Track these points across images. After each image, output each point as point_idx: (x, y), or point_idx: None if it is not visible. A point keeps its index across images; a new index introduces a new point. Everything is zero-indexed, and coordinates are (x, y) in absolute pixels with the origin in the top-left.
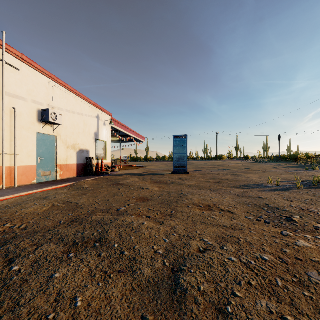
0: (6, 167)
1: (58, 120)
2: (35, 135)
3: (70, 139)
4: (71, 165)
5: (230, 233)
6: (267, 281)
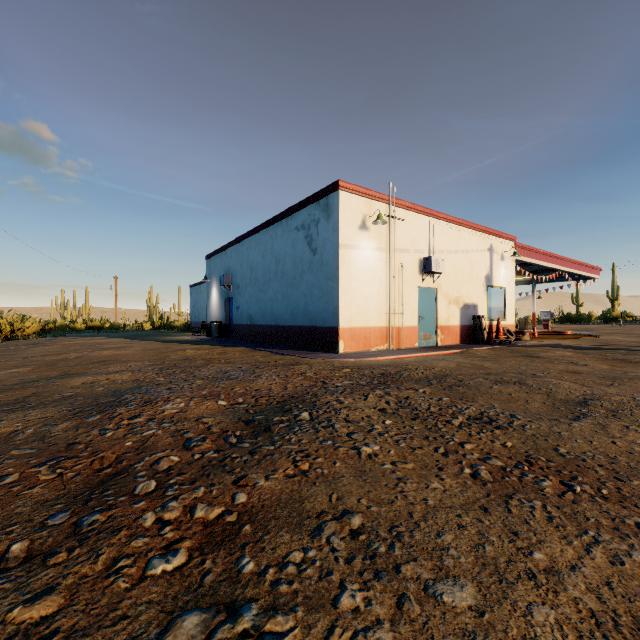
0: (395, 327)
1: (440, 268)
2: (416, 291)
3: (452, 290)
4: (453, 327)
5: None
6: None
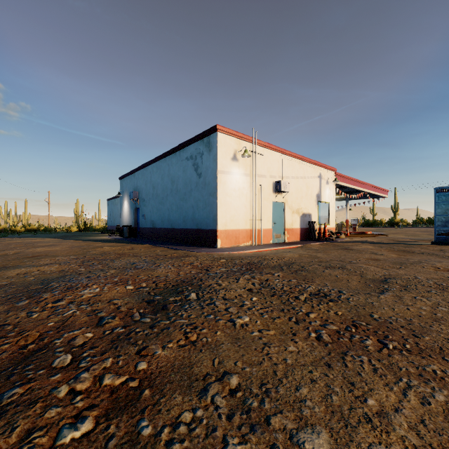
0: (256, 229)
1: (287, 188)
2: (271, 204)
3: (295, 204)
4: (295, 229)
5: (447, 279)
6: (443, 288)
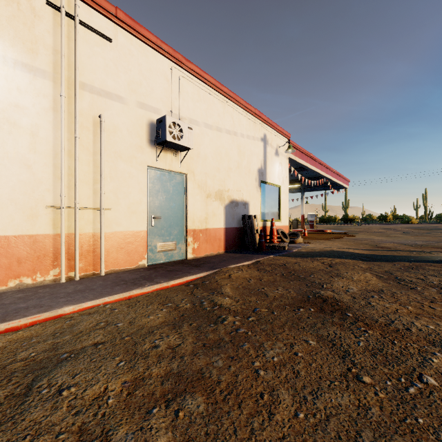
0: (86, 235)
1: (185, 139)
2: (144, 172)
3: (213, 180)
4: (214, 231)
5: None
6: None
